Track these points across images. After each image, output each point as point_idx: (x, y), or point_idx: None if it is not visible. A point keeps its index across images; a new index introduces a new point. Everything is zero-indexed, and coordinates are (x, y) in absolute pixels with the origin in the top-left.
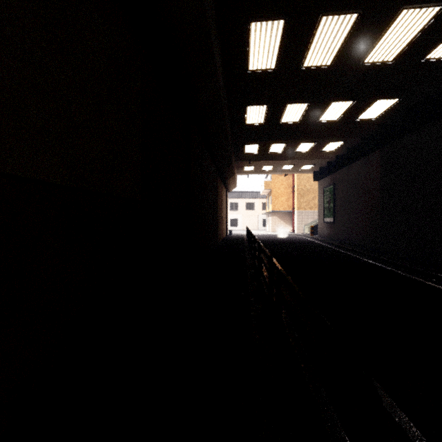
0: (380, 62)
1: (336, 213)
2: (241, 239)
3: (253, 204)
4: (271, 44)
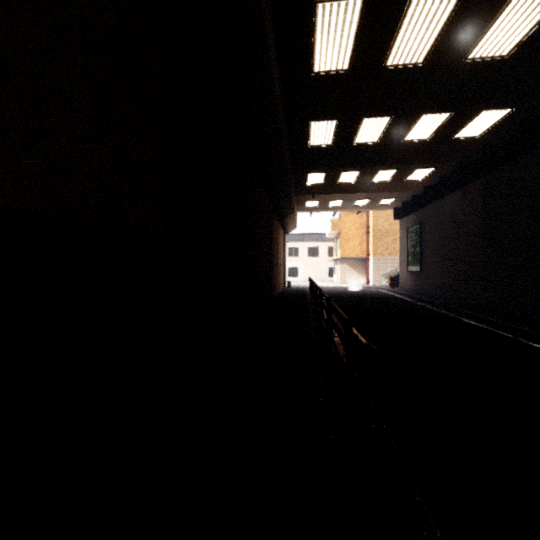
0: (491, 57)
1: (424, 259)
2: (302, 293)
3: (317, 248)
4: (343, 34)
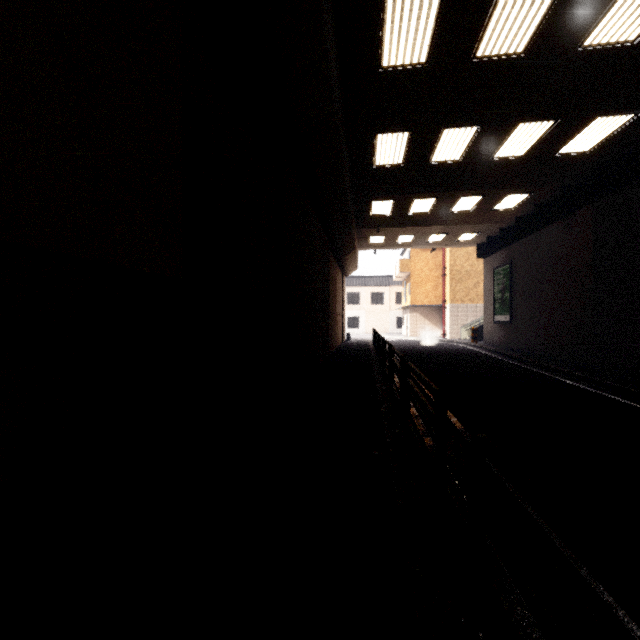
0: (614, 43)
1: (515, 307)
2: (365, 349)
3: (381, 294)
4: (422, 14)
